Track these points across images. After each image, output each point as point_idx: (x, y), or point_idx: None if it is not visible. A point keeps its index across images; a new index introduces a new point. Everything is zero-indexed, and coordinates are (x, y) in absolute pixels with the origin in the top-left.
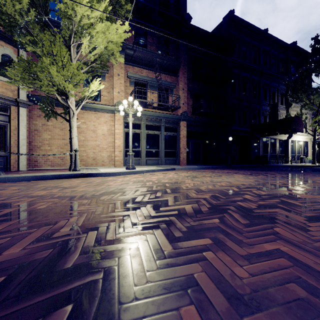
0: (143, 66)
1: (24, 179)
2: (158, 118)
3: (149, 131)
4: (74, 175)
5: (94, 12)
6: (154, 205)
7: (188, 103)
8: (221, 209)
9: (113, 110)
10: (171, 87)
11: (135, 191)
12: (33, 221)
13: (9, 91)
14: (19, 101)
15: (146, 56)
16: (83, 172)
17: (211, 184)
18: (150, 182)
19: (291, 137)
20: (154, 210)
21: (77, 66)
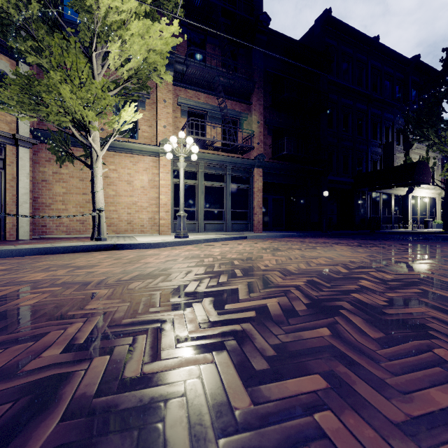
0: (201, 89)
1: (20, 253)
2: (222, 163)
3: (209, 182)
4: (97, 247)
5: (127, 2)
6: (215, 299)
7: (265, 143)
8: (328, 307)
9: (157, 151)
10: (240, 119)
11: (186, 274)
12: (2, 332)
13: (3, 123)
14: (18, 138)
15: (205, 74)
16: (111, 243)
17: (303, 262)
18: (209, 258)
19: (412, 192)
20: (216, 309)
21: (101, 85)
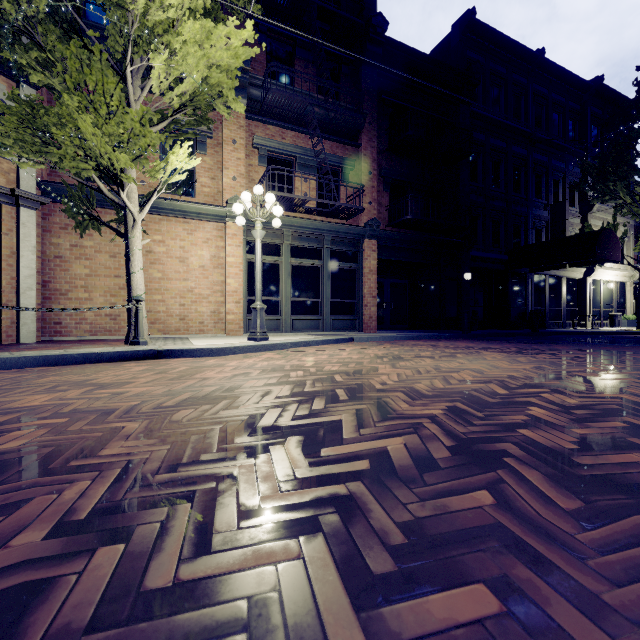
0: (287, 124)
1: (17, 364)
2: (317, 232)
3: (298, 259)
4: (133, 355)
5: None
6: (306, 438)
7: (381, 202)
8: (485, 452)
9: (223, 215)
10: (344, 168)
11: (262, 396)
12: None
13: None
14: (19, 194)
15: (293, 102)
16: (153, 348)
17: (438, 377)
18: (299, 372)
19: (592, 274)
20: (306, 455)
21: (140, 115)
